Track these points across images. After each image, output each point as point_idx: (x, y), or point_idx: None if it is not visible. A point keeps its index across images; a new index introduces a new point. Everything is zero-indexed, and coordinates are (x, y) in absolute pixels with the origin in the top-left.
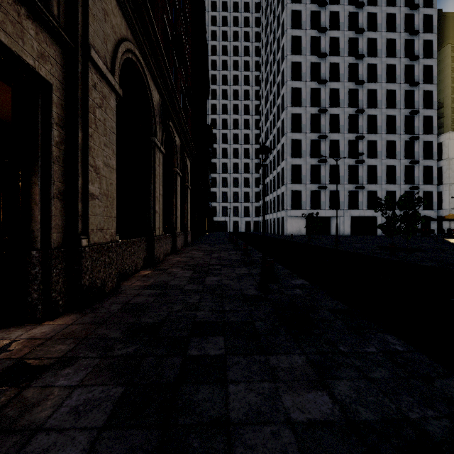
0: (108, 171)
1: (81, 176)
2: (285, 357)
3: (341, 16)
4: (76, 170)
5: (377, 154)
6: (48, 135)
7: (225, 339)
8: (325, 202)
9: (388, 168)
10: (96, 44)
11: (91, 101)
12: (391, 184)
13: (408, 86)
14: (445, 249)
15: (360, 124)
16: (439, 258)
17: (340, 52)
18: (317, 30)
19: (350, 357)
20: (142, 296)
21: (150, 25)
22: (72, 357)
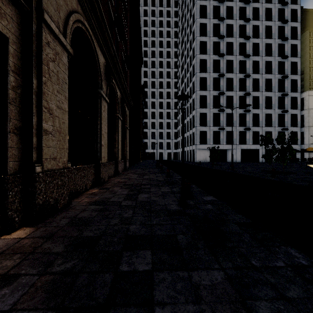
0: (61, 112)
1: (35, 116)
2: (206, 272)
3: (234, 10)
4: (31, 110)
5: (259, 105)
6: (5, 80)
7: (152, 253)
8: (223, 139)
9: (266, 115)
10: (50, 10)
11: (45, 55)
12: (269, 127)
13: (280, 58)
14: (309, 172)
15: (247, 85)
16: (308, 179)
17: (234, 35)
18: (217, 19)
19: (264, 273)
20: (87, 211)
21: (96, 4)
22: (14, 275)
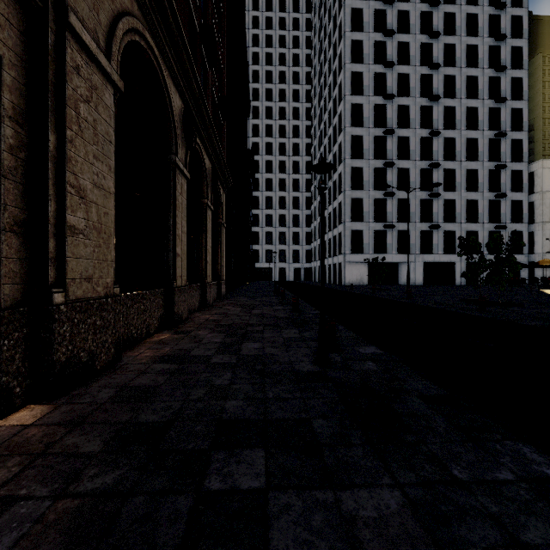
0: (101, 195)
1: (53, 200)
2: (367, 493)
3: (412, 16)
4: (45, 190)
5: (455, 185)
6: None
7: (266, 454)
8: (392, 244)
9: (469, 203)
10: (80, 8)
11: (71, 91)
12: (473, 223)
13: (493, 102)
14: (545, 303)
15: (434, 149)
16: (544, 315)
17: (411, 61)
18: (382, 33)
19: (476, 494)
20: (150, 375)
21: (167, 1)
22: (5, 498)
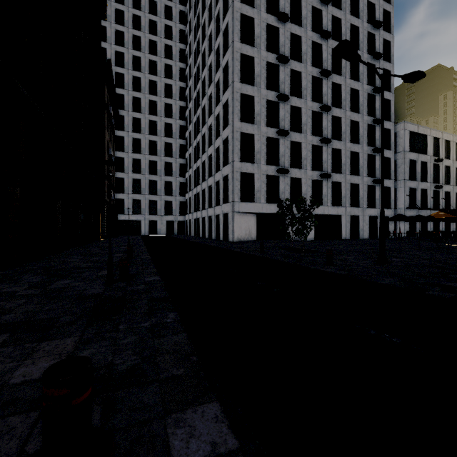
0: None
1: None
2: None
3: None
4: None
5: (341, 135)
6: None
7: None
8: (285, 193)
9: (351, 155)
10: None
11: None
12: (355, 175)
13: (370, 58)
14: None
15: (324, 92)
16: None
17: None
18: None
19: None
20: None
21: None
22: None
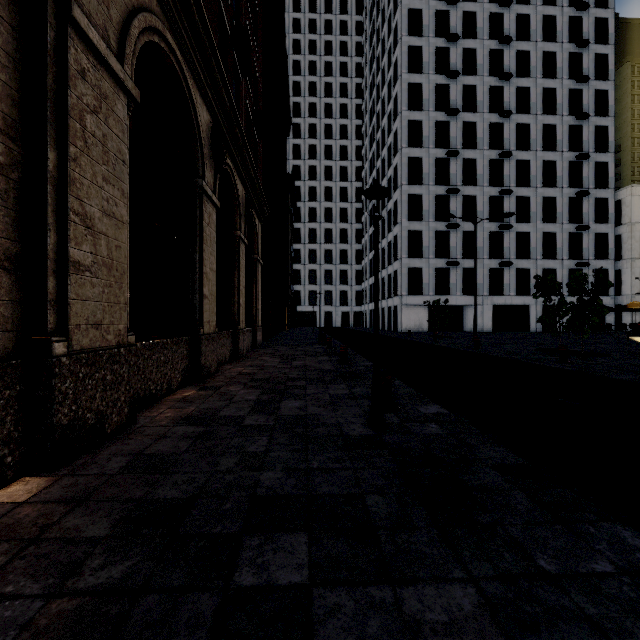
0: (113, 225)
1: (53, 230)
2: (434, 590)
3: (479, 19)
4: (43, 219)
5: (529, 216)
6: None
7: (310, 540)
8: (456, 284)
9: (545, 236)
10: (87, 1)
11: (76, 99)
12: (550, 259)
13: (573, 119)
14: (636, 353)
15: (505, 173)
16: (635, 367)
17: (478, 70)
18: (445, 37)
19: (569, 591)
20: (170, 440)
21: None
22: None
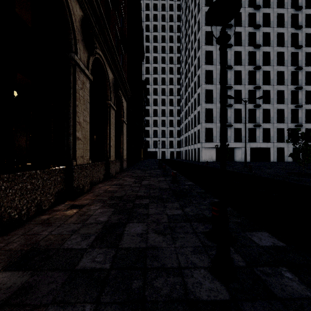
0: None
1: None
2: None
3: None
4: None
5: (270, 100)
6: None
7: None
8: (230, 137)
9: (278, 111)
10: None
11: None
12: (281, 123)
13: (293, 49)
14: None
15: (257, 78)
16: None
17: (242, 24)
18: None
19: None
20: None
21: None
22: None
